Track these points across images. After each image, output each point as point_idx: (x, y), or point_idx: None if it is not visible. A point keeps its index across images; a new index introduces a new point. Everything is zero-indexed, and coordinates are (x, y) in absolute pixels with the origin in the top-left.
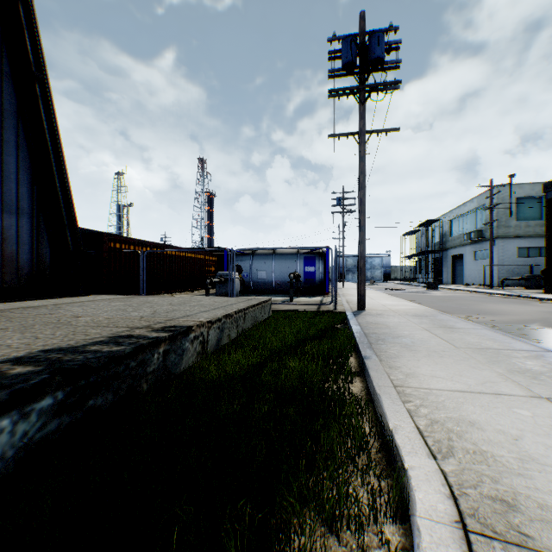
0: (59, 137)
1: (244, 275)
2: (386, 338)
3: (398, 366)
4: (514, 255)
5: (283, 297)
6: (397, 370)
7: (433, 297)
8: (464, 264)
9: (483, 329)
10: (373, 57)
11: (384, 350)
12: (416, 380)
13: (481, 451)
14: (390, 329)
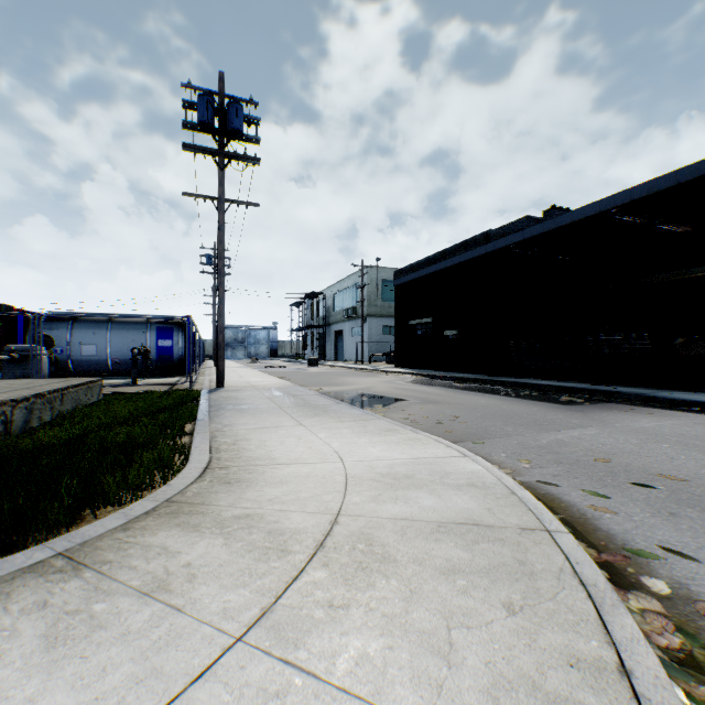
0: None
1: (58, 350)
2: (228, 407)
3: (223, 422)
4: (381, 333)
5: (124, 379)
6: (220, 424)
7: (307, 373)
8: (344, 340)
9: (314, 395)
10: (231, 126)
11: (219, 414)
12: (230, 427)
13: (241, 448)
14: (237, 401)
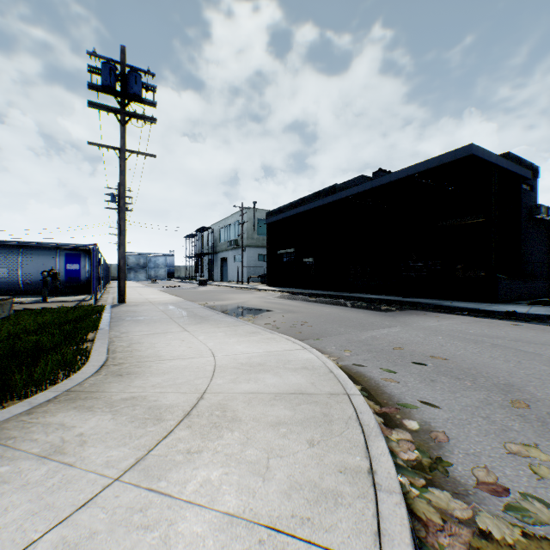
0: None
1: None
2: (127, 318)
3: (121, 330)
4: (257, 260)
5: (35, 297)
6: (118, 332)
7: (197, 291)
8: (228, 265)
9: (200, 308)
10: (131, 91)
11: (118, 324)
12: (126, 334)
13: (134, 349)
14: (135, 313)
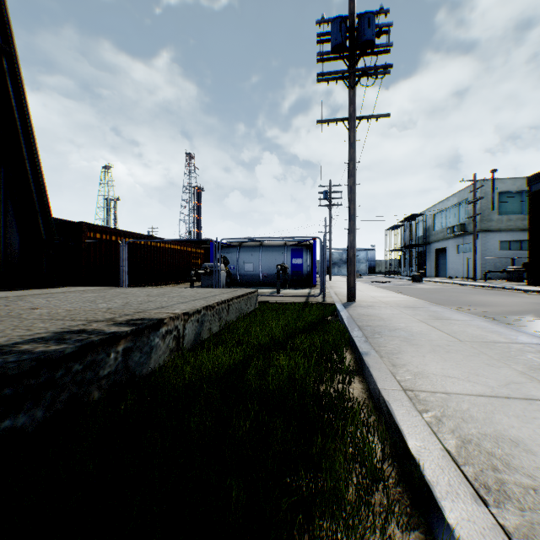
0: (30, 116)
1: (231, 267)
2: (383, 331)
3: (403, 364)
4: (496, 249)
5: (270, 289)
6: (402, 368)
7: (419, 289)
8: (447, 257)
9: (482, 321)
10: (363, 39)
11: (382, 345)
12: (427, 382)
13: None
14: (384, 322)
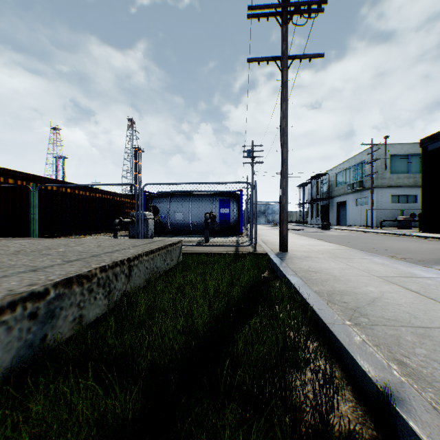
0: None
1: (162, 216)
2: (360, 305)
3: None
4: (388, 202)
5: (199, 237)
6: None
7: (333, 236)
8: (347, 209)
9: None
10: None
11: (396, 350)
12: None
13: None
14: (344, 283)
